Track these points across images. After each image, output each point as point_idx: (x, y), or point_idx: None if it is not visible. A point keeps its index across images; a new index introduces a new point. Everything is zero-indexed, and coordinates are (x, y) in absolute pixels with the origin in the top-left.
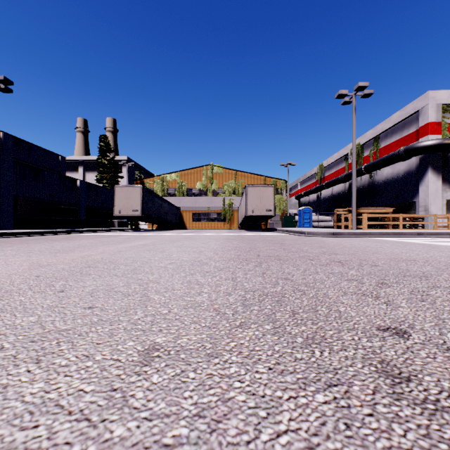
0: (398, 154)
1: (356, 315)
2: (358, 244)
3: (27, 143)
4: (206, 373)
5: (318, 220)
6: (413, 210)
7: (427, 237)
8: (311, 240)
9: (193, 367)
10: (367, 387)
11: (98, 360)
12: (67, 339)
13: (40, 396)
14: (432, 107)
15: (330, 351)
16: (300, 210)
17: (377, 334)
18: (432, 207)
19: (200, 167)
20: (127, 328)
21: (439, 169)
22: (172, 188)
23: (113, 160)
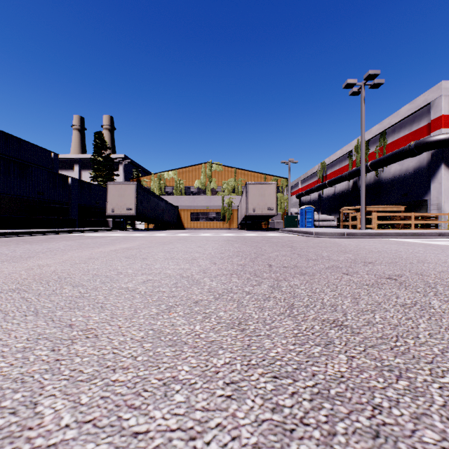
0: (408, 149)
1: None
2: (384, 247)
3: (17, 138)
4: None
5: (321, 219)
6: (424, 209)
7: None
8: (323, 241)
9: None
10: None
11: None
12: None
13: None
14: (445, 98)
15: None
16: (302, 209)
17: None
18: (446, 206)
19: (199, 165)
20: None
21: None
22: (170, 187)
23: (108, 157)
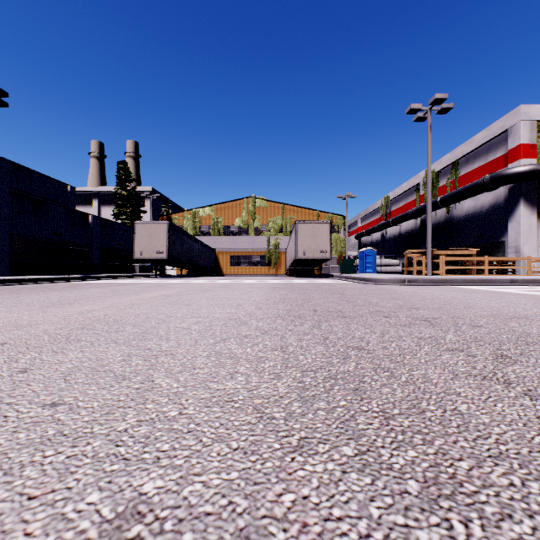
0: (482, 183)
1: (492, 421)
2: (441, 294)
3: (28, 169)
4: None
5: (384, 264)
6: (501, 252)
7: (523, 285)
8: (379, 289)
9: None
10: None
11: None
12: None
13: None
14: (524, 125)
15: (482, 520)
16: (361, 252)
17: None
18: (525, 248)
19: (240, 200)
20: (99, 454)
21: (534, 201)
22: (206, 226)
23: (134, 191)
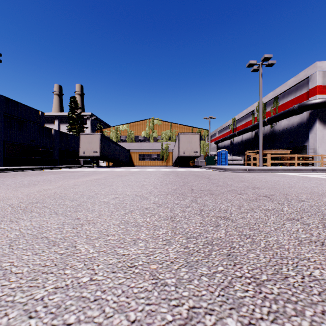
0: (293, 109)
1: None
2: (270, 178)
3: (15, 101)
4: None
5: (232, 159)
6: (304, 152)
7: (320, 172)
8: (231, 175)
9: None
10: None
11: None
12: None
13: None
14: (319, 74)
15: None
16: (219, 152)
17: None
18: (319, 150)
19: (144, 120)
20: None
21: (325, 120)
22: (124, 136)
23: (80, 115)
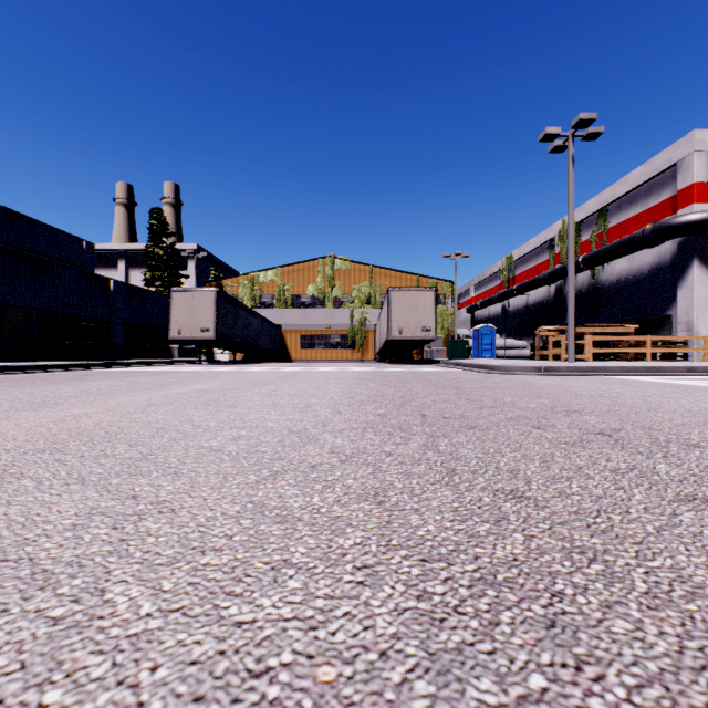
0: (641, 236)
1: None
2: (599, 389)
3: (28, 219)
4: None
5: (506, 346)
6: (667, 330)
7: (705, 375)
8: (507, 380)
9: None
10: None
11: None
12: None
13: None
14: (699, 157)
15: None
16: (476, 330)
17: None
18: (700, 325)
19: (314, 261)
20: None
21: None
22: (268, 295)
23: (172, 249)
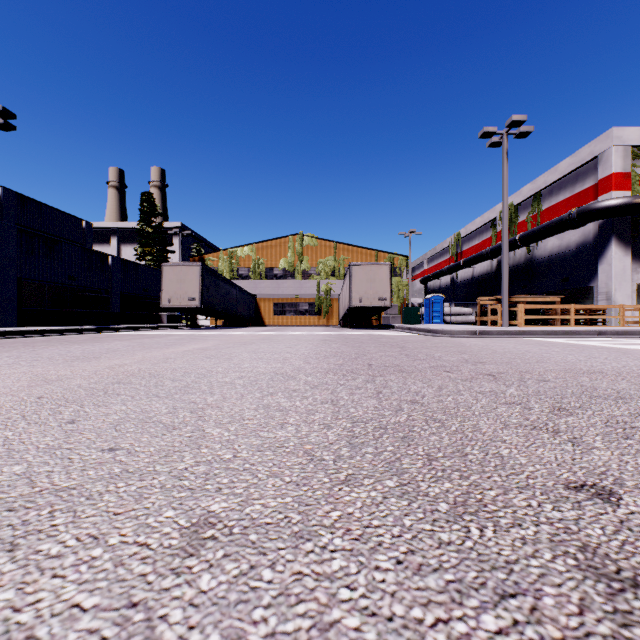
0: (568, 218)
1: (528, 462)
2: (514, 348)
3: (36, 202)
4: (291, 571)
5: (454, 313)
6: (590, 299)
7: (612, 337)
8: (445, 341)
9: (269, 559)
10: (567, 600)
11: (113, 545)
12: (68, 505)
13: (3, 618)
14: (617, 151)
15: (496, 527)
16: (428, 299)
17: (566, 496)
18: (618, 295)
19: (285, 238)
20: (166, 486)
21: (628, 239)
22: (245, 268)
23: (160, 228)
